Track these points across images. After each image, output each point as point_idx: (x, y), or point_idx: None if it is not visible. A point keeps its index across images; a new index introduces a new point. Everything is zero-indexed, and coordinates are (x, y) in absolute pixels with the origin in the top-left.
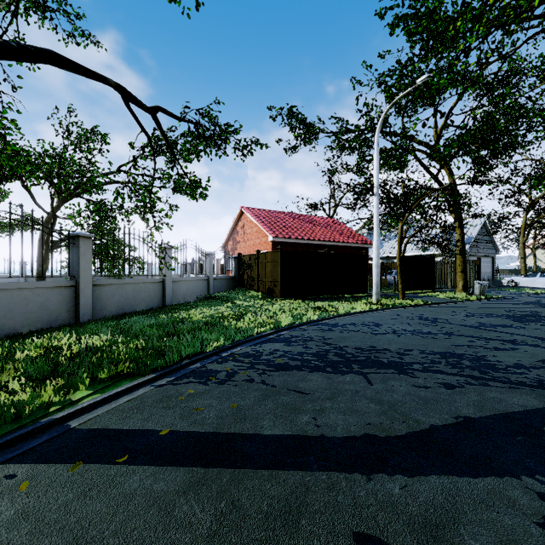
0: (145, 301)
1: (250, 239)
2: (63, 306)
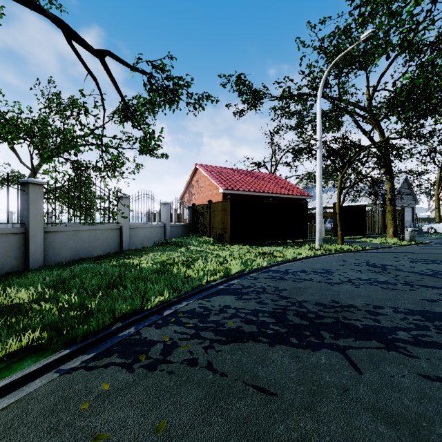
0: (102, 247)
1: (203, 192)
2: (10, 253)
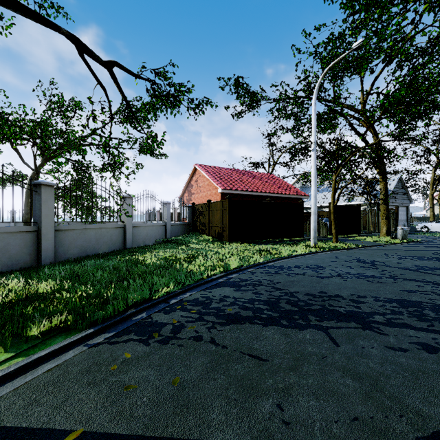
0: (107, 245)
1: (203, 191)
2: (24, 249)
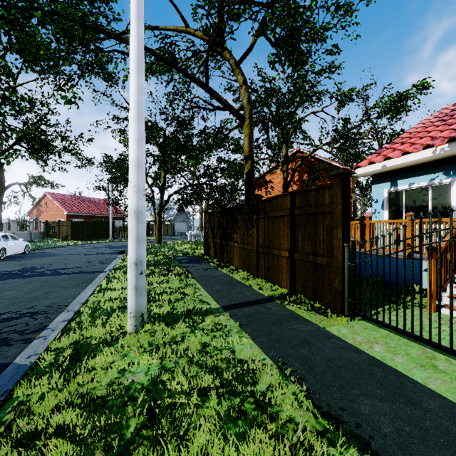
0: None
1: (52, 211)
2: None
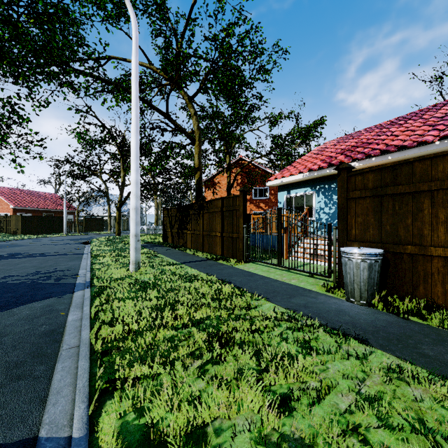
0: None
1: None
2: None
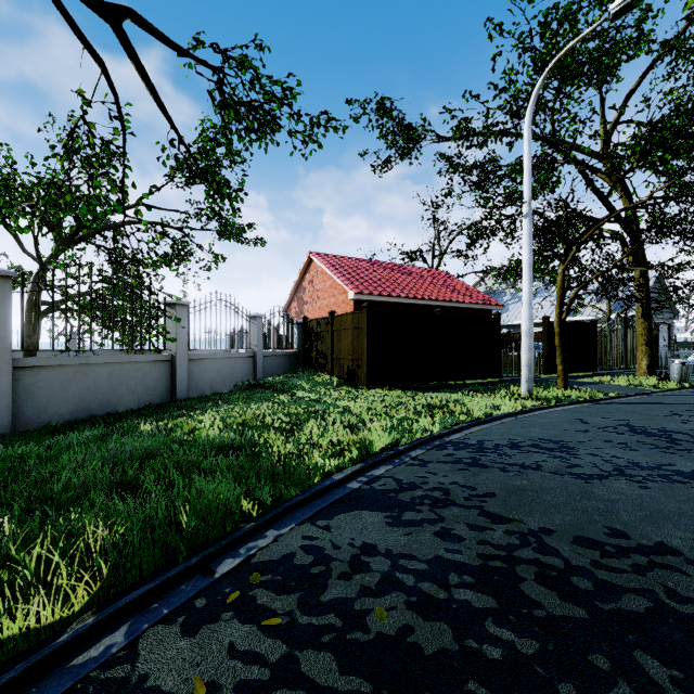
0: (135, 395)
1: (322, 298)
2: None
